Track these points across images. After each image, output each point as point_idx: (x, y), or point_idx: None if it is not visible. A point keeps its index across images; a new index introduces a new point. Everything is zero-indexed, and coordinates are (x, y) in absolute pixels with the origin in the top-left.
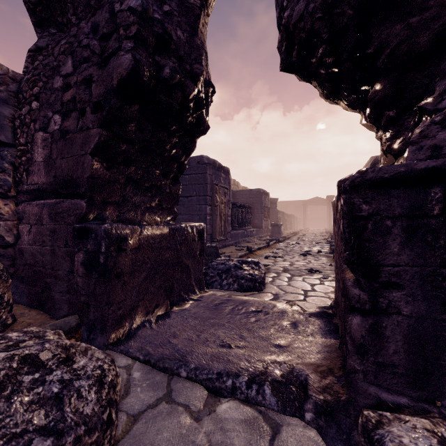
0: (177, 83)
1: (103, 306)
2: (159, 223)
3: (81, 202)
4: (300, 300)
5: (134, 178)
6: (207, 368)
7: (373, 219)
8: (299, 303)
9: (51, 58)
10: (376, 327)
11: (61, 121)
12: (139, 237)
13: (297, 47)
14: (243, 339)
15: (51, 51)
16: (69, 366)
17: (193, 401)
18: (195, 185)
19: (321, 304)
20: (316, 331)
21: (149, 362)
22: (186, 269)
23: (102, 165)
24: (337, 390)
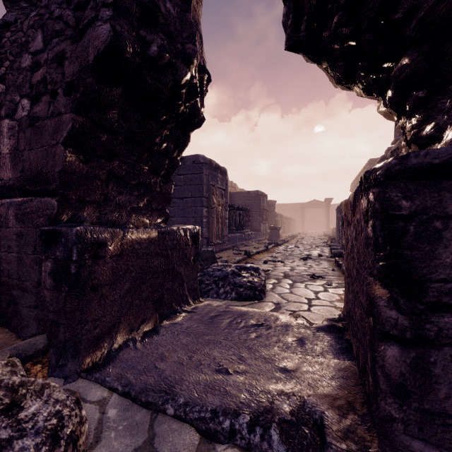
0: (166, 65)
1: (75, 325)
2: (148, 225)
3: (51, 201)
4: (304, 310)
5: (117, 174)
6: (199, 403)
7: (417, 219)
8: (303, 314)
9: (19, 34)
10: (421, 362)
11: (30, 106)
12: (121, 242)
13: (306, 18)
14: (243, 361)
15: (20, 26)
16: (12, 417)
17: (180, 451)
18: (190, 185)
19: (328, 315)
20: (326, 349)
21: (129, 394)
22: (178, 277)
23: (78, 158)
24: (363, 436)
